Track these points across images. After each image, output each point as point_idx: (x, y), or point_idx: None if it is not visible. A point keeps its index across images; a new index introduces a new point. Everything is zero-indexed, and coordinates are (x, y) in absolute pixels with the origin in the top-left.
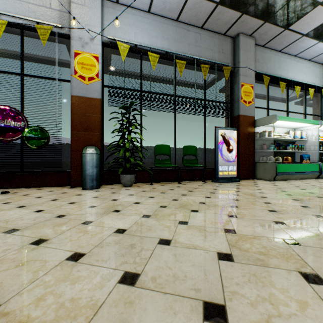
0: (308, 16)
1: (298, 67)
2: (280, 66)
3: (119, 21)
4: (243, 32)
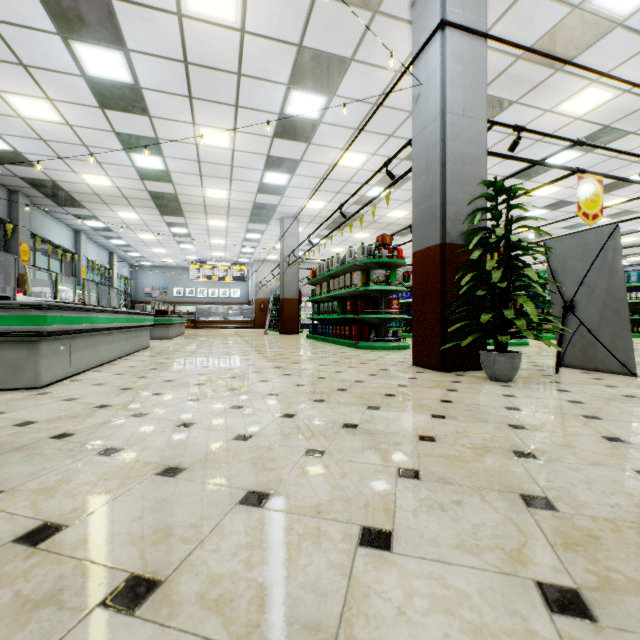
0: (78, 209)
1: (58, 230)
2: (46, 226)
3: None
4: (24, 192)
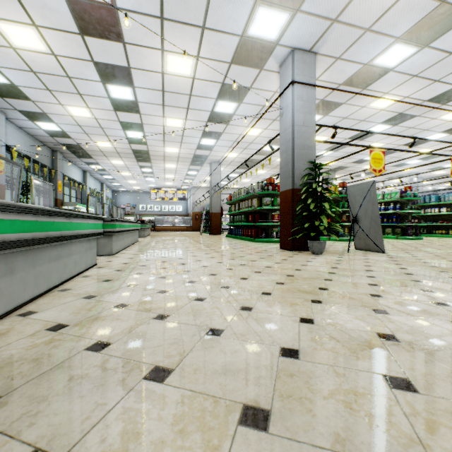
0: (89, 159)
1: (75, 171)
2: (69, 170)
3: (6, 130)
4: (60, 151)
